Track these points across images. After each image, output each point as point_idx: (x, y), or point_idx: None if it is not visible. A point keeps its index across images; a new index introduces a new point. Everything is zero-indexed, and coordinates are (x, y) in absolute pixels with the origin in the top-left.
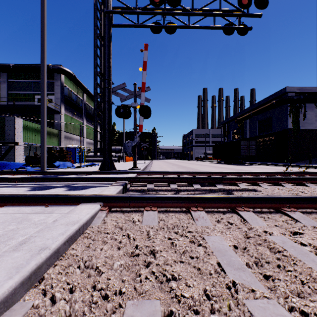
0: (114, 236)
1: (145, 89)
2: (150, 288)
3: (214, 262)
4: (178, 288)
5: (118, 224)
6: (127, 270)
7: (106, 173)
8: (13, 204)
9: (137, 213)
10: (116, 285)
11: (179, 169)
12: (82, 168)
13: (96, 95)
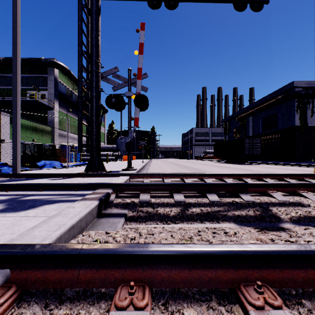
0: None
1: (142, 76)
2: None
3: None
4: None
5: None
6: None
7: (91, 176)
8: None
9: (95, 307)
10: None
11: (180, 169)
12: (70, 168)
13: (80, 80)
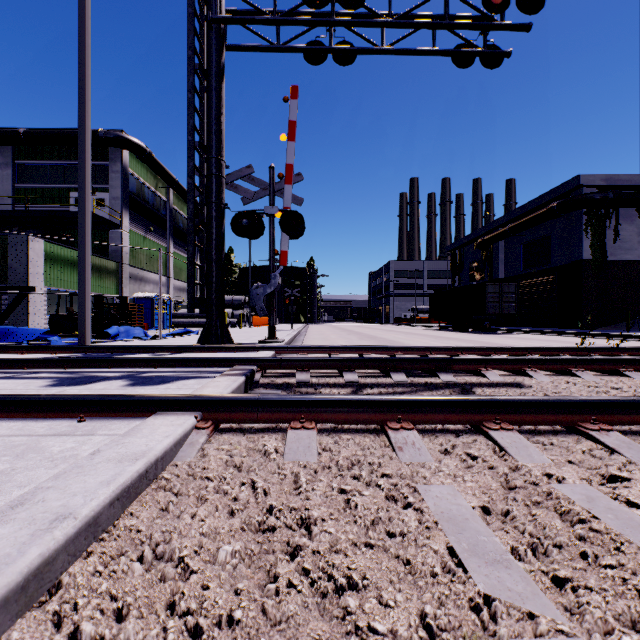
0: (223, 485)
1: (293, 178)
2: (298, 609)
3: (440, 547)
4: (361, 610)
5: (232, 458)
6: (248, 565)
7: (213, 350)
8: (12, 415)
9: (275, 434)
10: (221, 602)
11: (361, 341)
12: (165, 340)
13: (192, 191)
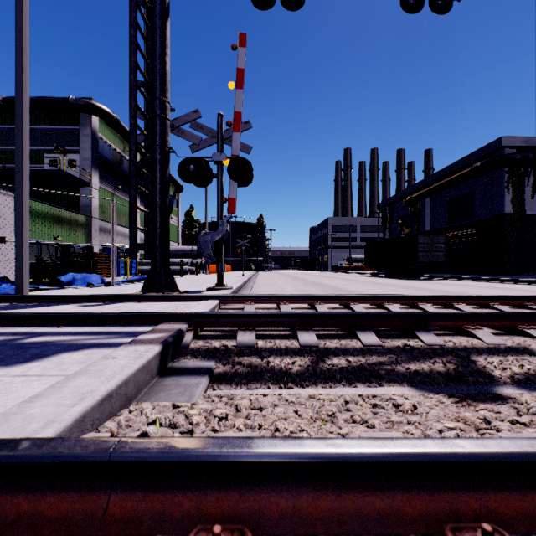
0: None
1: (242, 126)
2: None
3: None
4: None
5: None
6: None
7: (152, 299)
8: None
9: None
10: None
11: (307, 287)
12: (117, 287)
13: (134, 132)
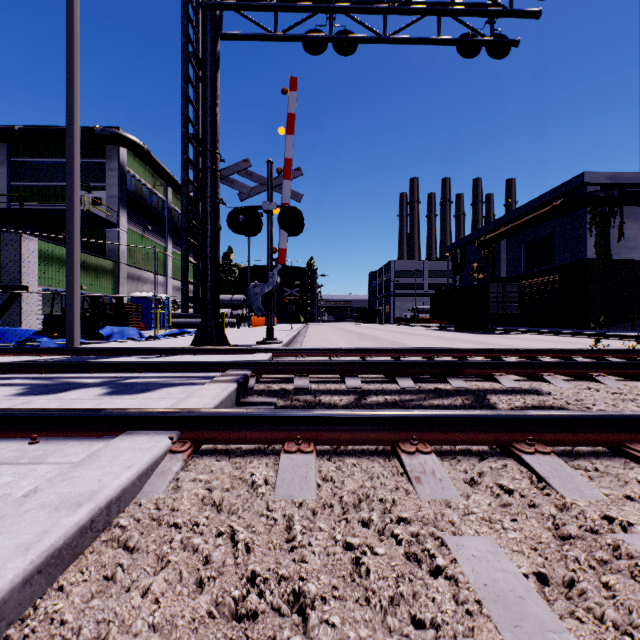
0: (193, 537)
1: (292, 173)
2: None
3: None
4: None
5: (210, 493)
6: None
7: (207, 352)
8: None
9: (265, 458)
10: None
11: (362, 342)
12: (160, 341)
13: (186, 185)
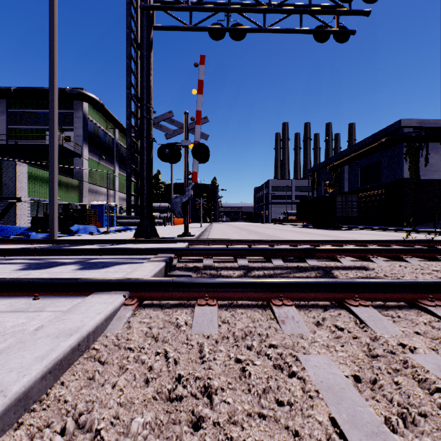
0: (141, 355)
1: (201, 120)
2: None
3: (324, 418)
4: None
5: (150, 330)
6: (156, 439)
7: (144, 242)
8: None
9: (185, 309)
10: None
11: (249, 235)
12: (111, 234)
13: (129, 129)
